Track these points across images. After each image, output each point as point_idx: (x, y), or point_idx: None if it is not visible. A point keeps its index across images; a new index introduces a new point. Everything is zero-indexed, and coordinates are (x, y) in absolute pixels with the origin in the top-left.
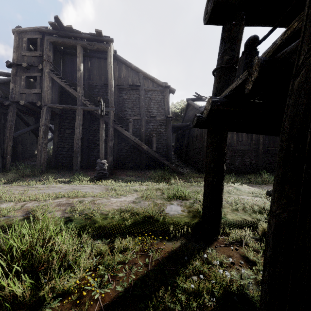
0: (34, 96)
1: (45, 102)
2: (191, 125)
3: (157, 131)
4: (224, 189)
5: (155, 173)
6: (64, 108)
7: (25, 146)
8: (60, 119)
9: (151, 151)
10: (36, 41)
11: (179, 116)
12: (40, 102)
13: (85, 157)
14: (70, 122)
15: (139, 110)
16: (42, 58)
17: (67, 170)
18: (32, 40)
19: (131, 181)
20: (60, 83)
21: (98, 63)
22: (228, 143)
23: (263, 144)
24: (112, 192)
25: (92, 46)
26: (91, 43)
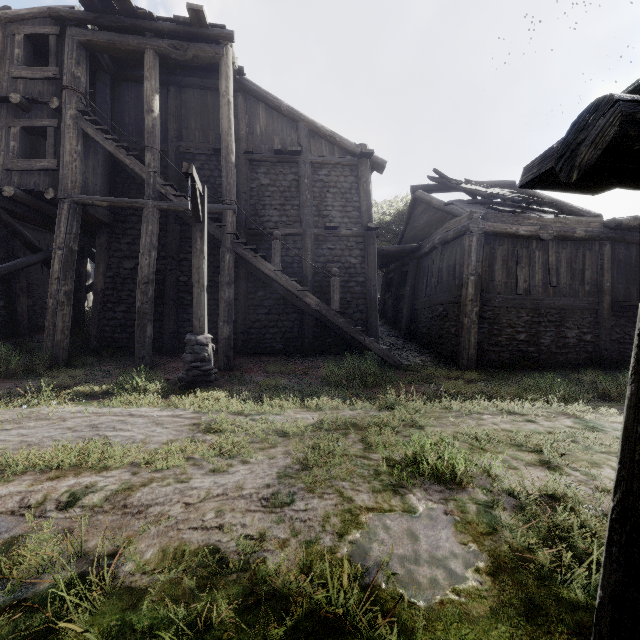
0: (41, 178)
1: (67, 190)
2: (423, 249)
3: (341, 264)
4: (554, 428)
5: (339, 368)
6: (112, 204)
7: (37, 300)
8: (109, 236)
9: (327, 312)
10: (48, 42)
11: (389, 231)
12: (54, 190)
13: (169, 326)
14: (133, 242)
15: (298, 212)
16: (60, 84)
17: (123, 357)
18: (38, 41)
19: (274, 392)
20: (103, 144)
21: (200, 100)
22: (523, 290)
23: (611, 293)
24: (202, 445)
25: (181, 53)
26: (179, 43)
